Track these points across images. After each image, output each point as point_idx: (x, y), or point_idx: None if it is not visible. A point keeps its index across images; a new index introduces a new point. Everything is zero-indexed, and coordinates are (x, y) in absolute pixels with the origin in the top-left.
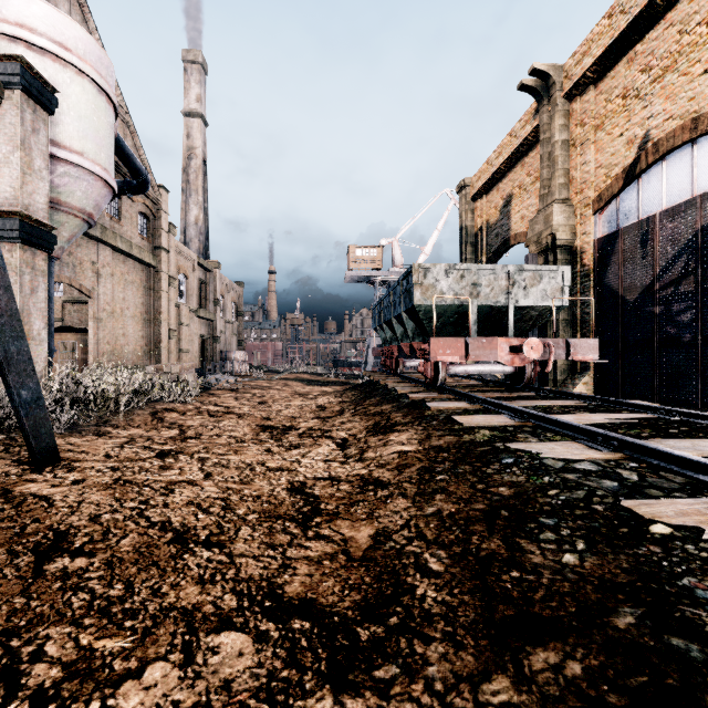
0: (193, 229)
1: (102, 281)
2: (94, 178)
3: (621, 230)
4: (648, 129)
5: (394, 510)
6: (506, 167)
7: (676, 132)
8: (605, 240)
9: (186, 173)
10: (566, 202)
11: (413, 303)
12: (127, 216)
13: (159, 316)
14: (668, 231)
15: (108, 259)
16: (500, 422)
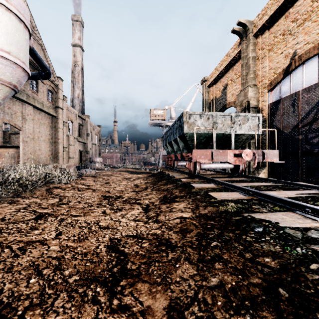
0: (76, 100)
1: (27, 122)
2: (16, 66)
3: (281, 99)
4: (296, 49)
5: (183, 277)
6: (224, 71)
7: (310, 50)
8: (274, 104)
9: (73, 73)
10: (254, 86)
11: (183, 132)
12: (41, 91)
13: (58, 141)
14: (306, 99)
15: (31, 111)
16: (237, 196)
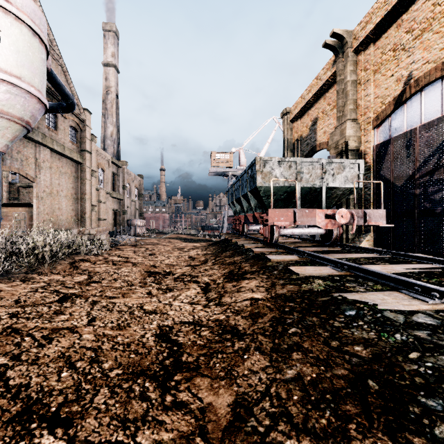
0: (109, 140)
1: (42, 171)
2: (30, 96)
3: (392, 139)
4: (411, 71)
5: (252, 369)
6: (313, 100)
7: (431, 71)
8: (381, 146)
9: (105, 103)
10: (355, 121)
11: (256, 185)
12: (61, 128)
13: (84, 196)
14: (425, 139)
15: (47, 157)
16: (327, 272)
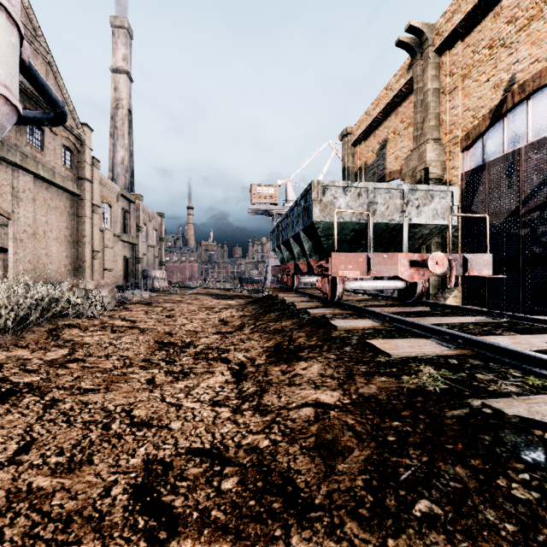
0: (119, 168)
1: (22, 205)
2: None
3: (487, 163)
4: (514, 73)
5: None
6: (382, 116)
7: (542, 72)
8: (472, 173)
9: (113, 120)
10: (437, 142)
11: (312, 220)
12: (50, 147)
13: (83, 239)
14: (534, 162)
15: (30, 185)
16: (433, 350)
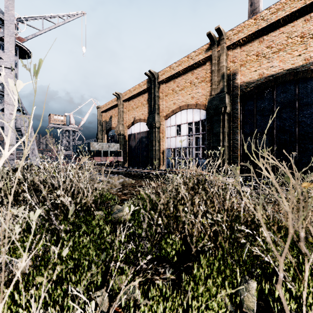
0: None
1: None
2: None
3: (131, 134)
4: (135, 116)
5: None
6: (110, 108)
7: (138, 119)
8: (129, 135)
9: None
10: (123, 125)
11: (90, 150)
12: None
13: None
14: (137, 137)
15: None
16: (106, 169)
